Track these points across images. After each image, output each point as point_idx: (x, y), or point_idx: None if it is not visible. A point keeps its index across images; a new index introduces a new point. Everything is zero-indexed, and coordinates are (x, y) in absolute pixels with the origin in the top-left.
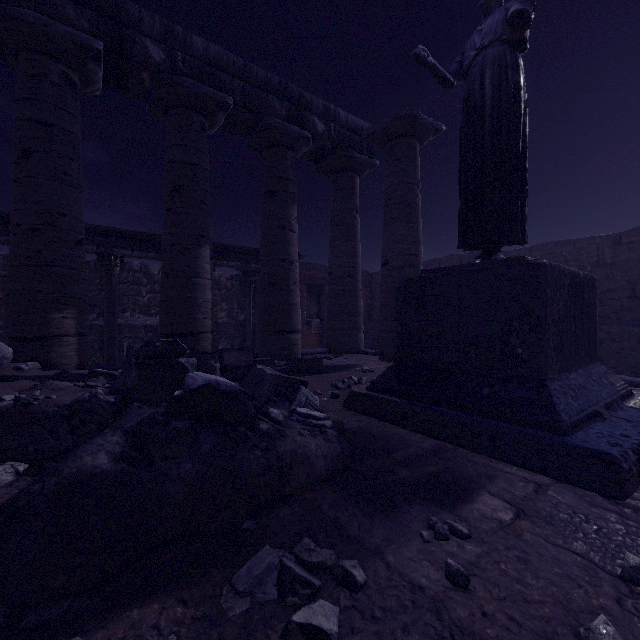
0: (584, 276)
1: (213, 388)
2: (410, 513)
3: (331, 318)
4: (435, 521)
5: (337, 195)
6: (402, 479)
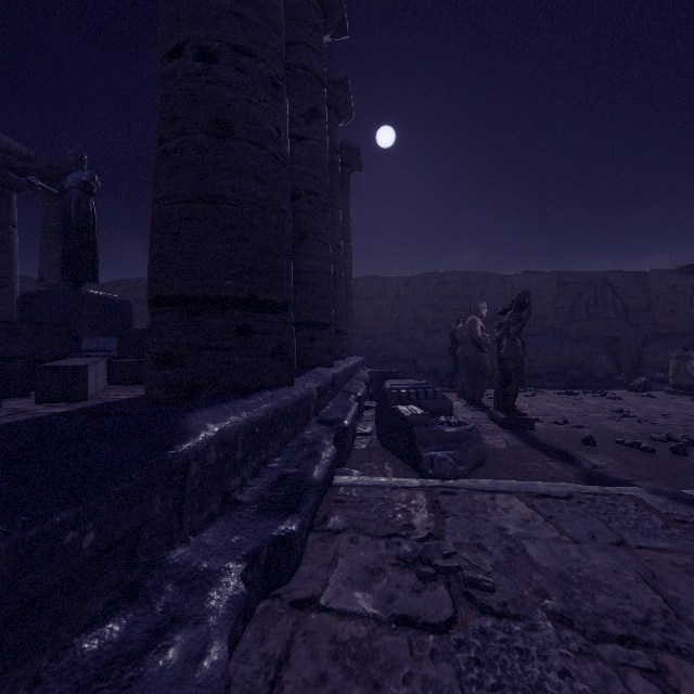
0: (121, 300)
1: None
2: None
3: None
4: None
5: None
6: None
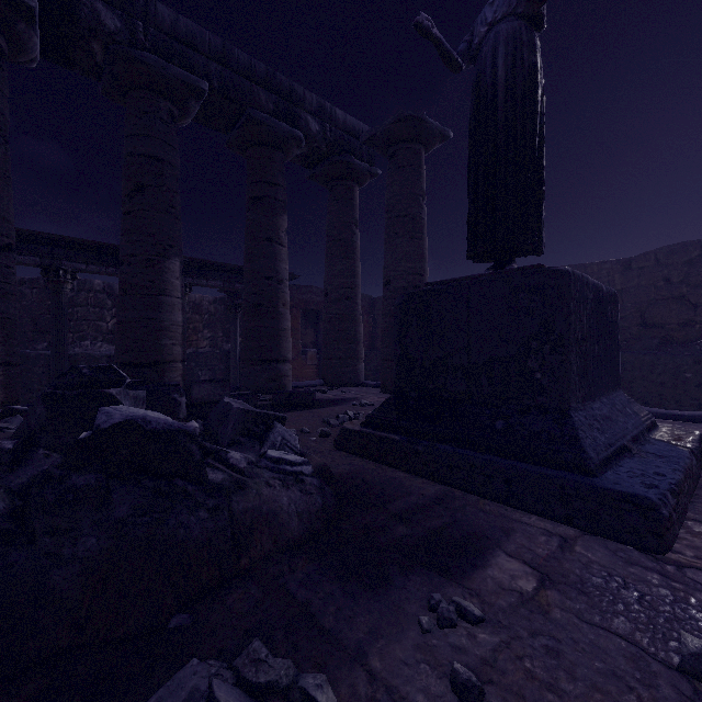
0: (607, 291)
1: (136, 427)
2: (406, 588)
3: (327, 346)
4: (438, 600)
5: (334, 206)
6: (398, 539)
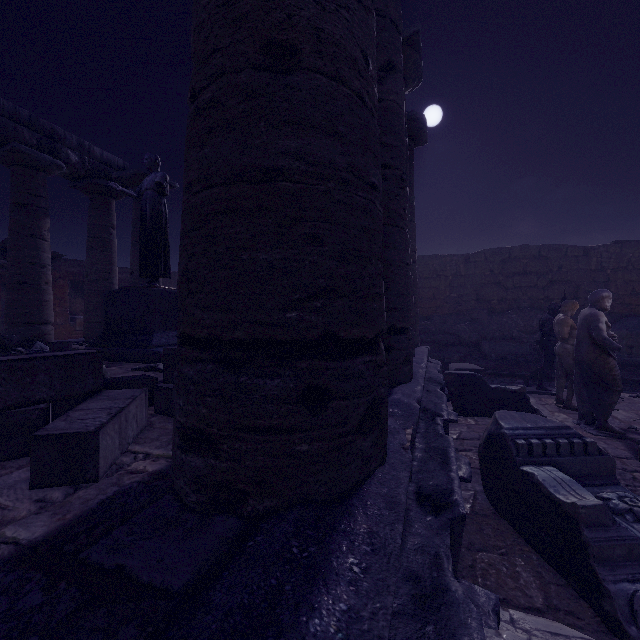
0: None
1: None
2: None
3: (88, 313)
4: None
5: (94, 213)
6: None
